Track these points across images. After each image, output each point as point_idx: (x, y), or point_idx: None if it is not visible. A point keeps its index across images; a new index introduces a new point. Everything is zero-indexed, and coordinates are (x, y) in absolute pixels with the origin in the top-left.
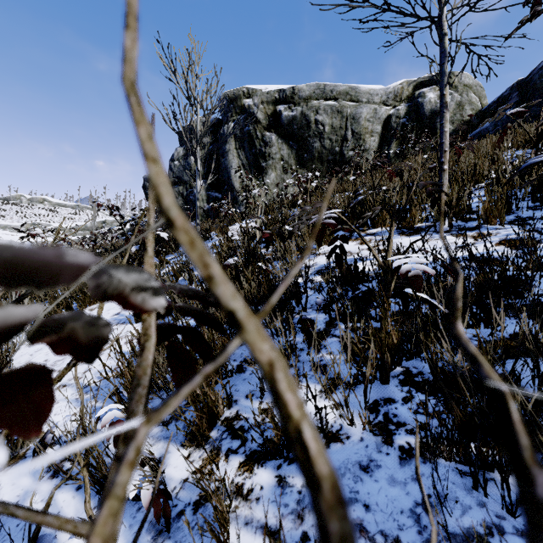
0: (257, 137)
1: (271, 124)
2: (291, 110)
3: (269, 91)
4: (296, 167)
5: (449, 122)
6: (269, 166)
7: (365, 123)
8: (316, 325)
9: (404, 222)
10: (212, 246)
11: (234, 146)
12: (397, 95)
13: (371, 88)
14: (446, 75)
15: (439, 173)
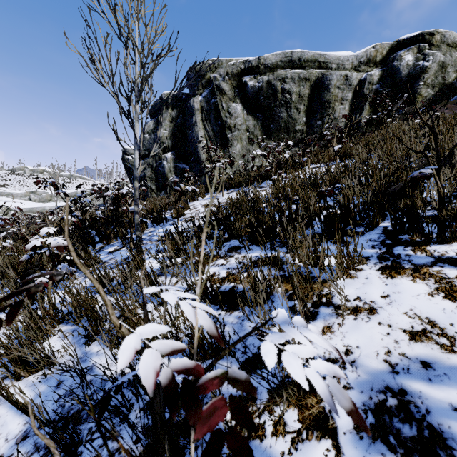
0: (223, 109)
1: (237, 95)
2: (257, 80)
3: (234, 62)
4: (262, 138)
5: (429, 86)
6: (234, 137)
7: (334, 90)
8: None
9: None
10: (162, 235)
11: (200, 118)
12: (369, 60)
13: (340, 55)
14: None
15: None
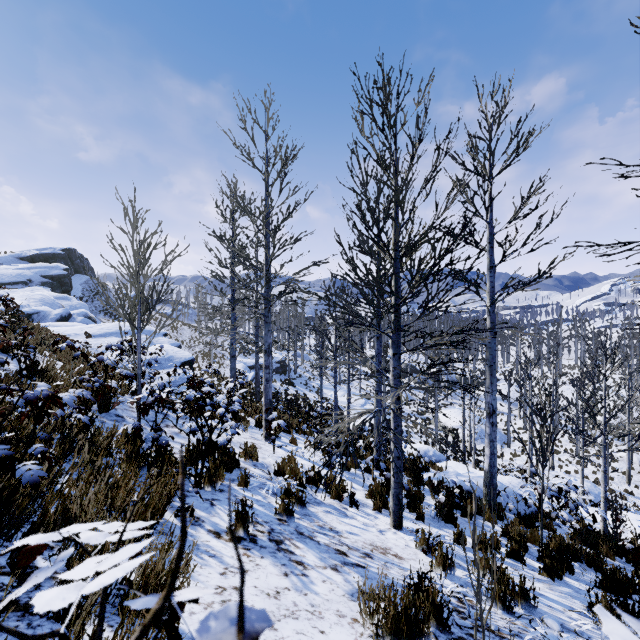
0: None
1: None
2: None
3: None
4: None
5: None
6: None
7: None
8: None
9: None
10: None
11: None
12: None
13: None
14: None
15: None
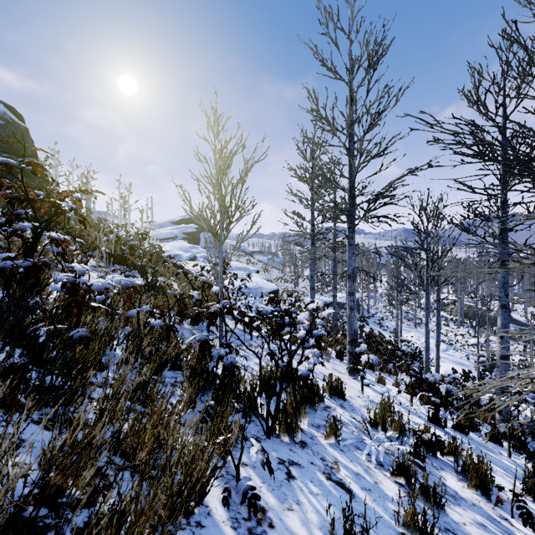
0: None
1: None
2: None
3: None
4: None
5: None
6: None
7: None
8: None
9: None
10: None
11: None
12: None
13: None
14: None
15: None
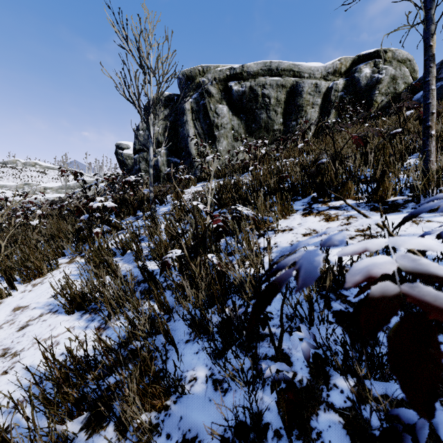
0: (211, 110)
1: (223, 98)
2: (241, 85)
3: (221, 69)
4: (245, 136)
5: (383, 95)
6: (221, 135)
7: (306, 96)
8: (295, 369)
9: (375, 196)
10: (167, 211)
11: (191, 117)
12: (335, 71)
13: (311, 65)
14: (433, 22)
15: (425, 139)
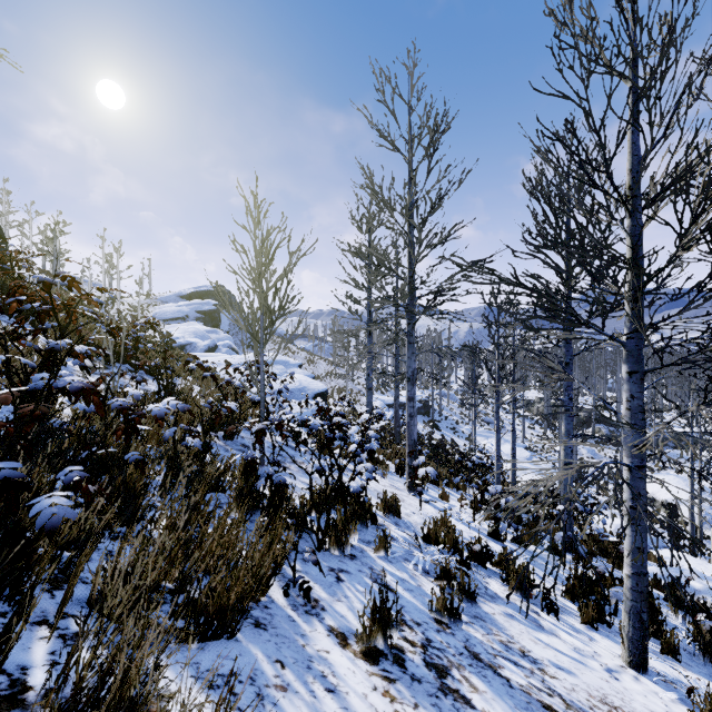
0: None
1: None
2: None
3: None
4: None
5: None
6: None
7: None
8: None
9: None
10: None
11: None
12: None
13: None
14: None
15: None
